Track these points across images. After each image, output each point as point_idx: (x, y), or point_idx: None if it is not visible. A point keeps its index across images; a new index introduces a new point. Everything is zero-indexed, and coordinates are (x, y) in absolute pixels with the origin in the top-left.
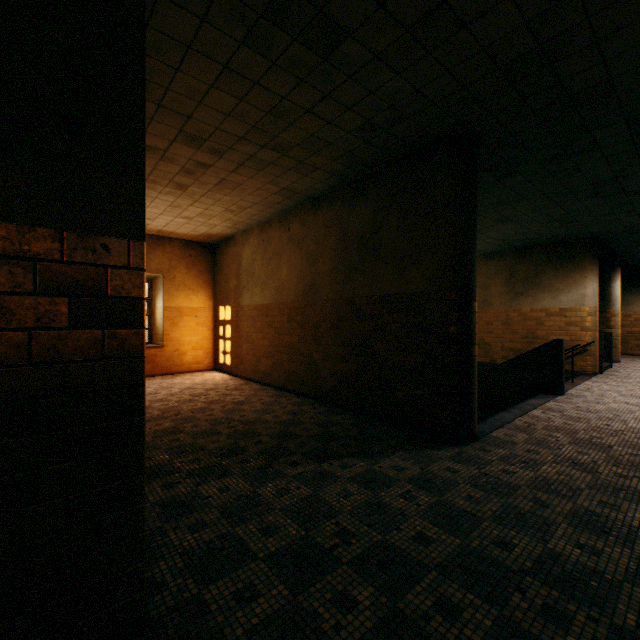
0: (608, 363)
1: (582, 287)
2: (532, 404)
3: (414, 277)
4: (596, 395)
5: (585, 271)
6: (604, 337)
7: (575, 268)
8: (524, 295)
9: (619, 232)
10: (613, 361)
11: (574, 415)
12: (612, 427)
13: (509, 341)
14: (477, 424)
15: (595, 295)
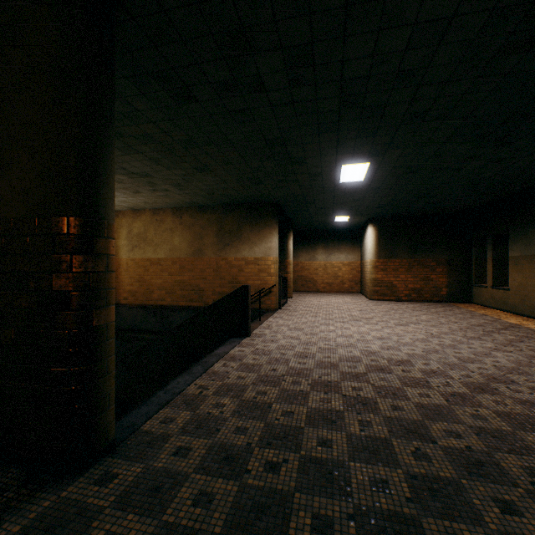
0: (286, 300)
1: (269, 241)
2: (219, 354)
3: (3, 191)
4: (273, 332)
5: (271, 228)
6: (283, 280)
7: (265, 225)
8: (230, 246)
9: (291, 200)
10: (289, 297)
11: (251, 362)
12: (277, 372)
13: (219, 286)
14: (136, 408)
15: (277, 248)
